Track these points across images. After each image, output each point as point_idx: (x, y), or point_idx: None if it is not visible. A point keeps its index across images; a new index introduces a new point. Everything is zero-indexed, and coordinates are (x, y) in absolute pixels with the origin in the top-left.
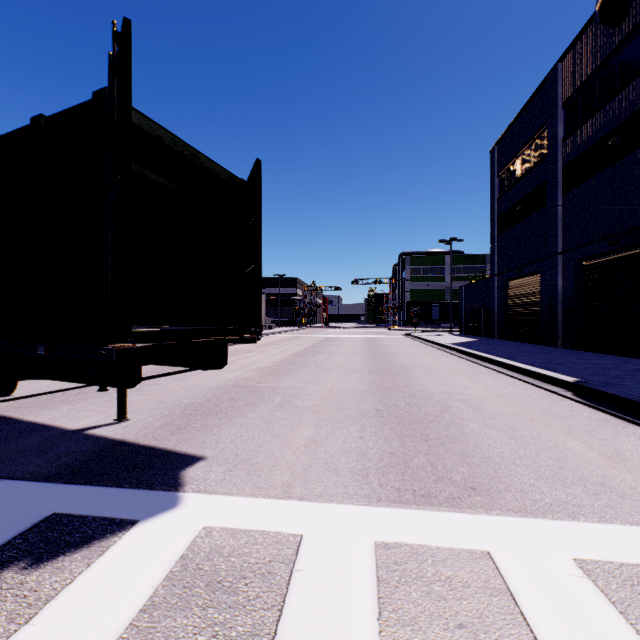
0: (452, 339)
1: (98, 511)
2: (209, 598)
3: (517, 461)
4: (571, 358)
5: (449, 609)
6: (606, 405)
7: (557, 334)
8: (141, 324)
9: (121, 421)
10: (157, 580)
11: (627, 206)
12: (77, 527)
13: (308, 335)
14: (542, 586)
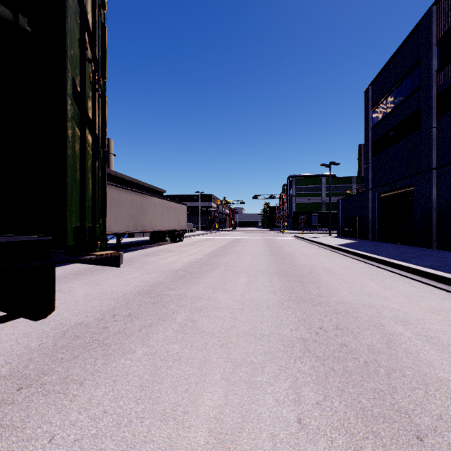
0: (335, 241)
1: None
2: None
3: None
4: None
5: None
6: None
7: (432, 237)
8: None
9: None
10: None
11: None
12: None
13: (220, 237)
14: None
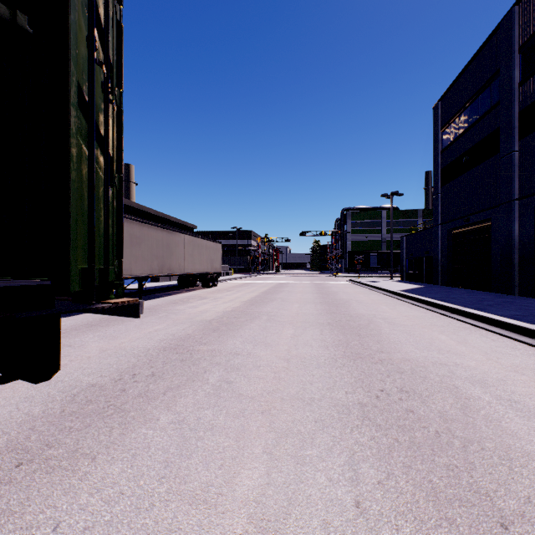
0: (398, 285)
1: None
2: None
3: None
4: None
5: None
6: None
7: (513, 282)
8: None
9: None
10: None
11: None
12: None
13: (261, 281)
14: None
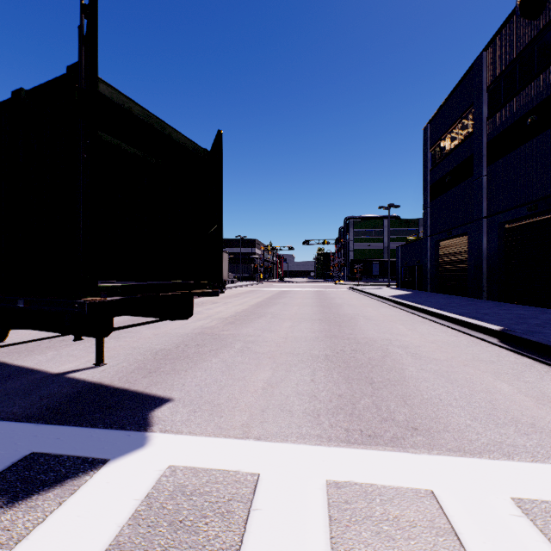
0: (390, 292)
1: (73, 450)
2: (171, 538)
3: (453, 403)
4: (495, 309)
5: (398, 549)
6: (529, 351)
7: (482, 288)
8: (116, 279)
9: (99, 365)
10: (123, 519)
11: (544, 176)
12: (52, 466)
13: (265, 288)
14: (484, 526)
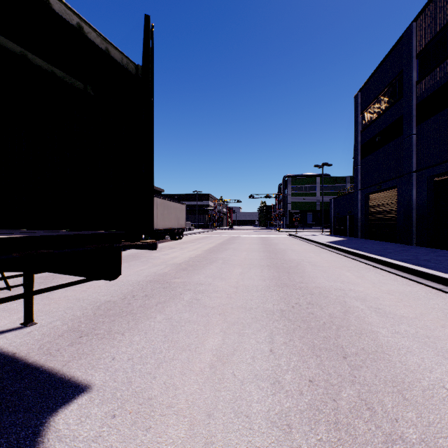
0: (326, 238)
1: None
2: None
3: None
4: (432, 255)
5: None
6: None
7: (412, 235)
8: (45, 228)
9: (26, 326)
10: None
11: None
12: None
13: (217, 235)
14: None
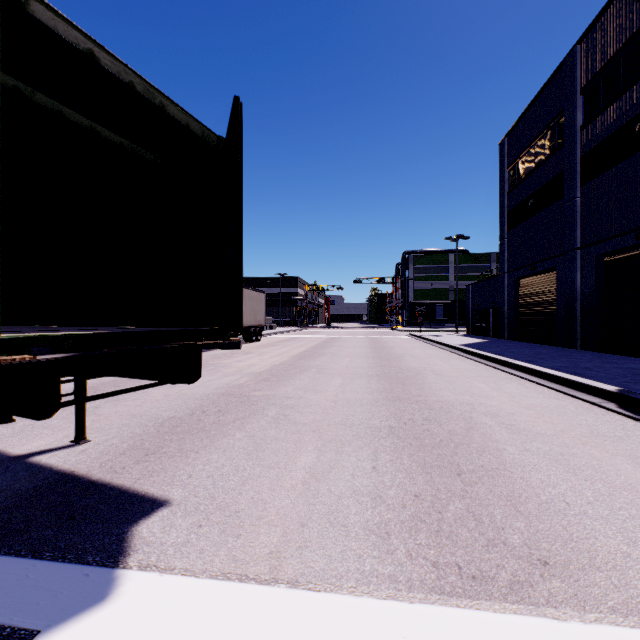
0: (460, 340)
1: None
2: None
3: (589, 510)
4: (597, 361)
5: None
6: None
7: (575, 335)
8: (102, 324)
9: (78, 443)
10: None
11: None
12: None
13: (310, 335)
14: None
